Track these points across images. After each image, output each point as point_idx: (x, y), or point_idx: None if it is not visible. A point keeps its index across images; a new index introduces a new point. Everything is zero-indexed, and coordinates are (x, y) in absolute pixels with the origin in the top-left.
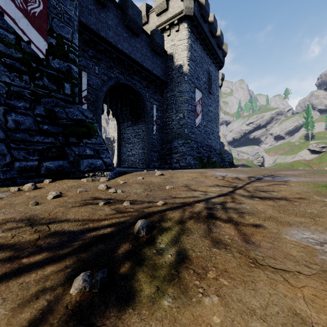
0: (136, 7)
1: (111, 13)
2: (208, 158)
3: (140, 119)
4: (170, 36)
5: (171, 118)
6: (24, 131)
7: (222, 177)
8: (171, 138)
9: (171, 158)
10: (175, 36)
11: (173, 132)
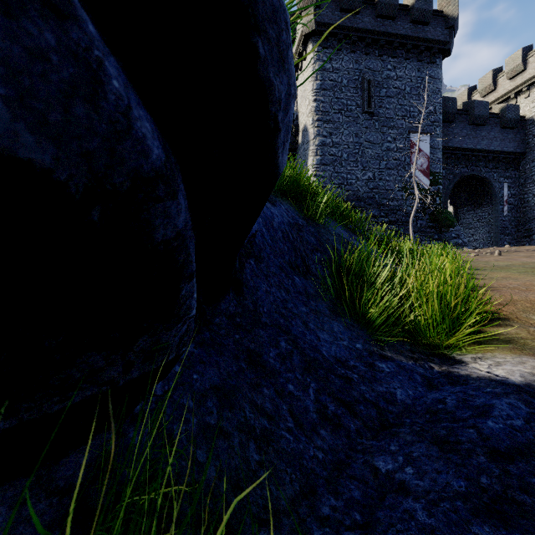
0: (482, 102)
1: (457, 123)
2: None
3: (484, 202)
4: (530, 97)
5: (532, 193)
6: (423, 227)
7: None
8: (531, 217)
9: (530, 240)
10: None
11: None
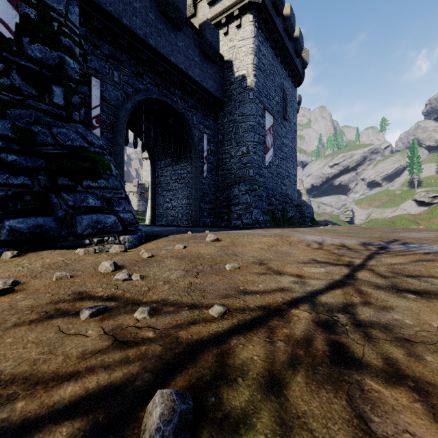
0: None
1: None
2: (283, 211)
3: (183, 155)
4: (228, 34)
5: (230, 153)
6: None
7: (318, 244)
8: (229, 183)
9: (229, 211)
10: (235, 33)
11: (233, 173)
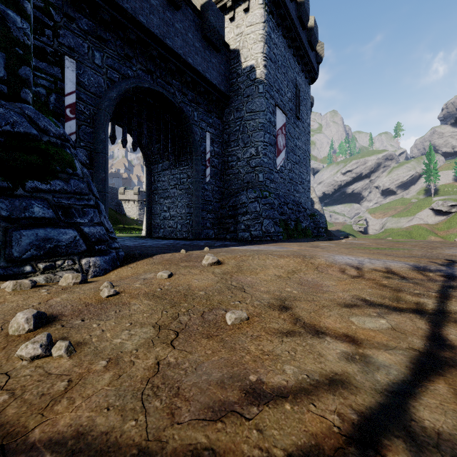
0: None
1: None
2: (296, 222)
3: (183, 157)
4: (235, 20)
5: (237, 155)
6: None
7: (356, 270)
8: (236, 189)
9: (236, 222)
10: (242, 18)
11: (240, 178)
